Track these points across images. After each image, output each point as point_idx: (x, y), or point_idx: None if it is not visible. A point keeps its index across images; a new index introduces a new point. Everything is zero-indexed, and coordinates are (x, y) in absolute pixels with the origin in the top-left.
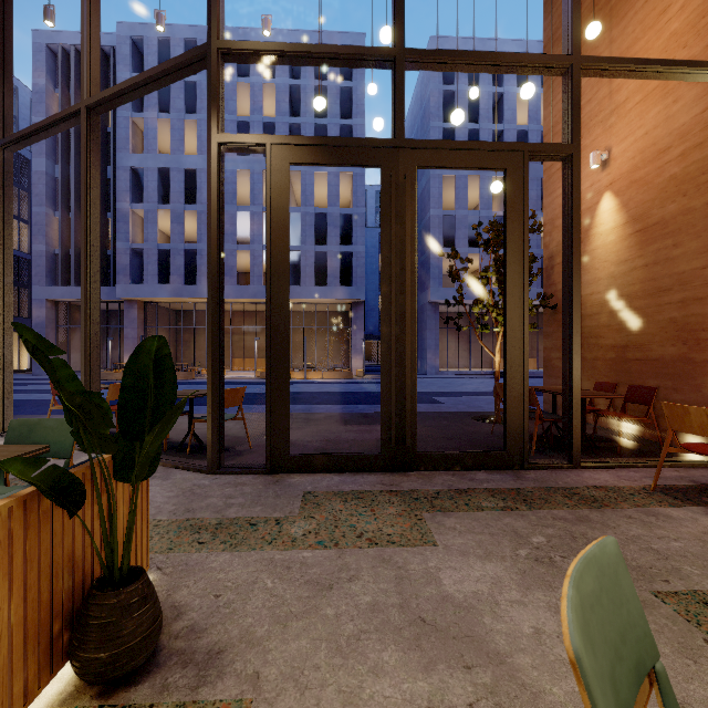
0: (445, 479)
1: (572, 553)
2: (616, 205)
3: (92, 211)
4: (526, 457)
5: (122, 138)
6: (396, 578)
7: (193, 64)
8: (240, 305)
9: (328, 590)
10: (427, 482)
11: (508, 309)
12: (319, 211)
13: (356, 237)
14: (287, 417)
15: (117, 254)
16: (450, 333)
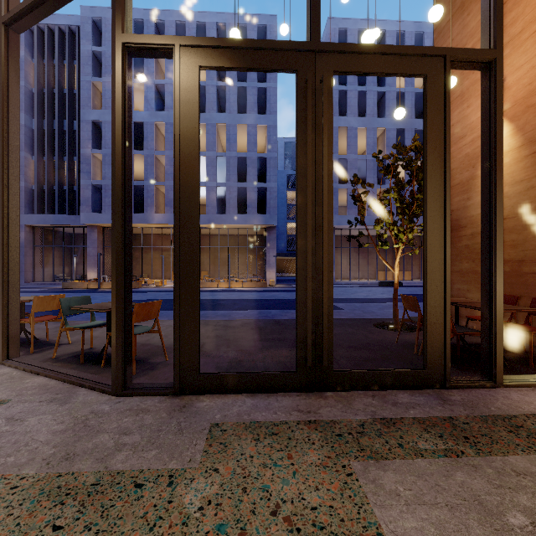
0: (366, 403)
1: None
2: (511, 130)
3: (10, 128)
4: (447, 376)
5: (85, 98)
6: None
7: None
8: None
9: None
10: (347, 408)
11: (428, 221)
12: (240, 155)
13: (270, 176)
14: (196, 335)
15: (81, 189)
16: (343, 252)
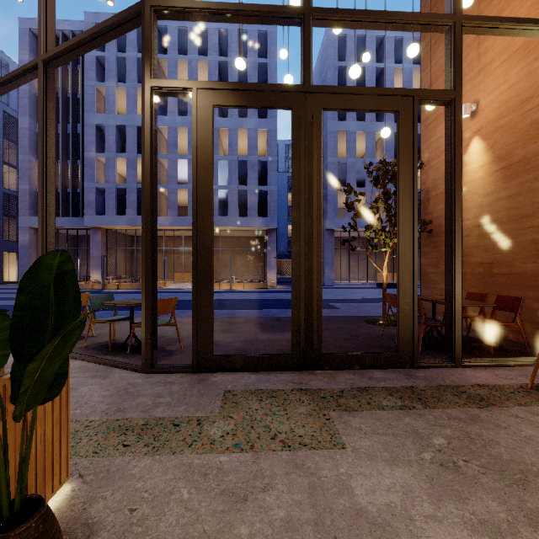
0: (347, 378)
1: (473, 457)
2: (484, 147)
3: (48, 149)
4: (415, 357)
5: (88, 102)
6: (309, 486)
7: (130, 21)
8: (180, 232)
9: (242, 502)
10: (332, 381)
11: (400, 231)
12: (241, 159)
13: (270, 179)
14: (210, 324)
15: (85, 192)
16: (343, 253)
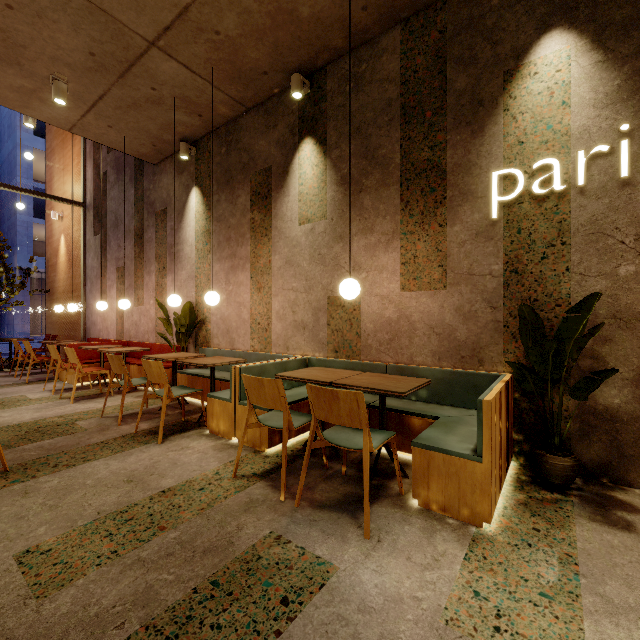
0: None
1: None
2: (65, 242)
3: None
4: None
5: None
6: None
7: None
8: None
9: None
10: None
11: None
12: None
13: None
14: None
15: None
16: None
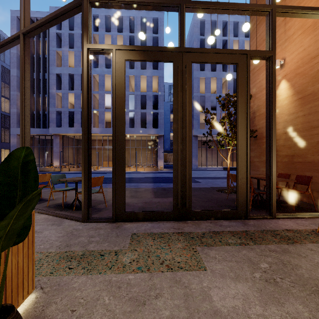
0: (206, 225)
1: (286, 276)
2: (288, 86)
3: (25, 87)
4: (248, 213)
5: (52, 60)
6: (184, 295)
7: (75, 8)
8: (106, 137)
9: (142, 305)
10: (197, 227)
11: (238, 136)
12: (142, 94)
13: (160, 105)
14: (123, 192)
15: (50, 113)
16: (203, 150)
